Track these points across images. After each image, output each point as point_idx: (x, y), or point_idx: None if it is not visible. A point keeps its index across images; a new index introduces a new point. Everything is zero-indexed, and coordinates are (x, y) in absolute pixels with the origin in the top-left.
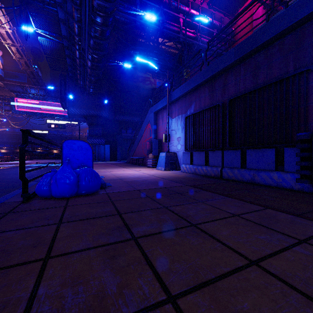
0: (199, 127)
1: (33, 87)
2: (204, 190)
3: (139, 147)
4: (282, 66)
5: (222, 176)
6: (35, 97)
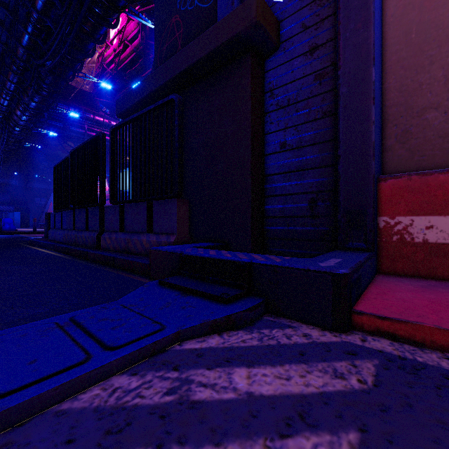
0: None
1: None
2: None
3: None
4: None
5: None
6: None
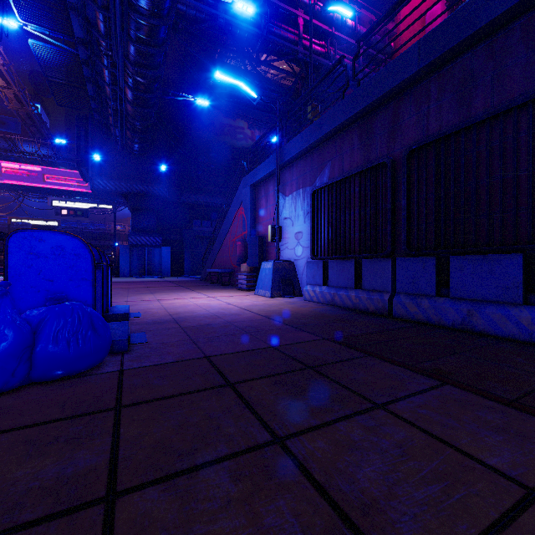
0: (341, 212)
1: (29, 141)
2: (370, 357)
3: (223, 252)
4: (531, 72)
5: (392, 312)
6: (34, 160)
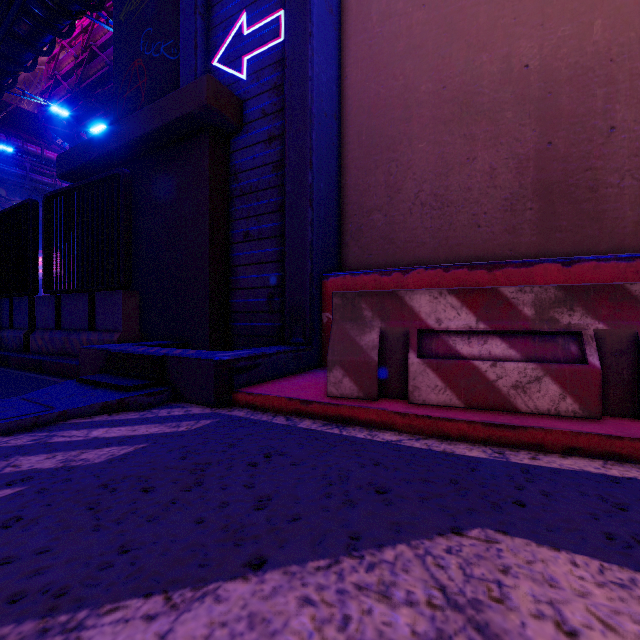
0: None
1: None
2: None
3: None
4: None
5: None
6: None
